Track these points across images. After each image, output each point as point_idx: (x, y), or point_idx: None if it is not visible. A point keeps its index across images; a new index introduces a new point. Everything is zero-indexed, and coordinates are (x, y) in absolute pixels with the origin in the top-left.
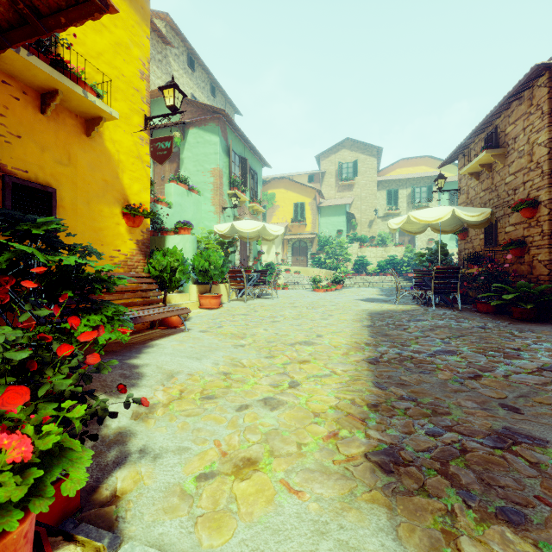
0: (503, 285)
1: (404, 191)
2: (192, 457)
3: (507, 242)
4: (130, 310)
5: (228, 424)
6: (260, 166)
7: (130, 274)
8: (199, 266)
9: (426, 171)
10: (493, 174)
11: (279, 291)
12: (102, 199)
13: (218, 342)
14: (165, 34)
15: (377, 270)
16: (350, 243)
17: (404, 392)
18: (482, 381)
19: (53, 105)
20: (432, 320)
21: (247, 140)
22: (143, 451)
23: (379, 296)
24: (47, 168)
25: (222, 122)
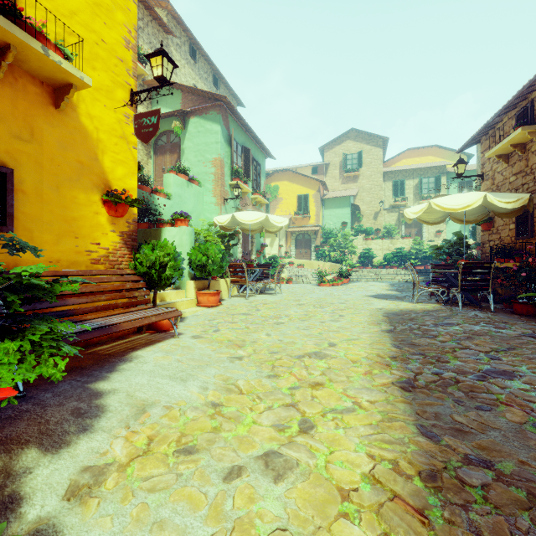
0: None
1: (410, 182)
2: None
3: None
4: (109, 313)
5: (208, 512)
6: (263, 157)
7: (111, 271)
8: (196, 260)
9: (433, 161)
10: (528, 155)
11: (283, 285)
12: (76, 184)
13: (211, 353)
14: (166, 23)
15: (383, 263)
16: (355, 235)
17: (468, 448)
18: None
19: (5, 65)
20: (464, 324)
21: (250, 129)
22: None
23: (390, 291)
24: (1, 143)
25: (224, 110)
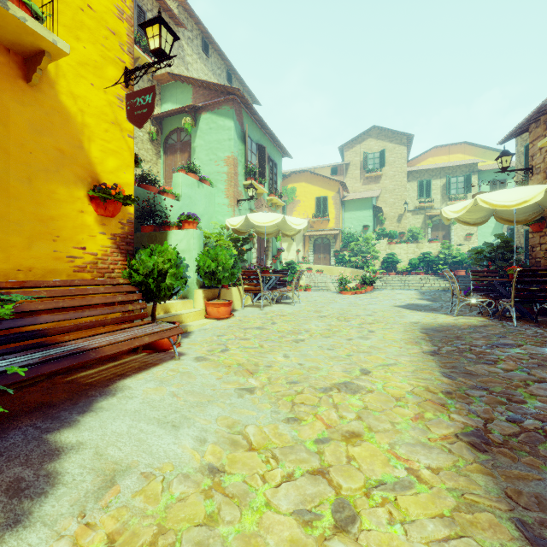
0: None
1: (437, 182)
2: None
3: None
4: (93, 332)
5: None
6: (279, 156)
7: (99, 281)
8: (205, 266)
9: (462, 159)
10: None
11: (301, 293)
12: (54, 176)
13: (216, 383)
14: (177, 15)
15: (408, 268)
16: (377, 239)
17: None
18: None
19: None
20: (527, 346)
21: (266, 125)
22: None
23: (421, 301)
24: None
25: (237, 104)
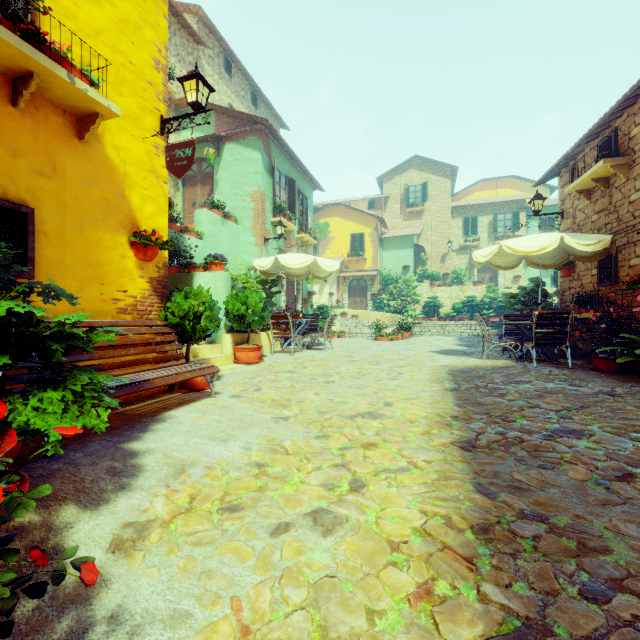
0: (634, 337)
1: (484, 219)
2: (192, 637)
3: (634, 279)
4: (138, 369)
5: (256, 563)
6: (310, 190)
7: (140, 322)
8: (234, 310)
9: (511, 194)
10: (612, 191)
11: (334, 339)
12: (101, 224)
13: (253, 413)
14: (197, 31)
15: (452, 314)
16: (419, 281)
17: (525, 504)
18: (639, 485)
19: (27, 94)
20: (537, 382)
21: (295, 157)
22: (115, 619)
23: (458, 346)
24: (21, 180)
25: (265, 134)
